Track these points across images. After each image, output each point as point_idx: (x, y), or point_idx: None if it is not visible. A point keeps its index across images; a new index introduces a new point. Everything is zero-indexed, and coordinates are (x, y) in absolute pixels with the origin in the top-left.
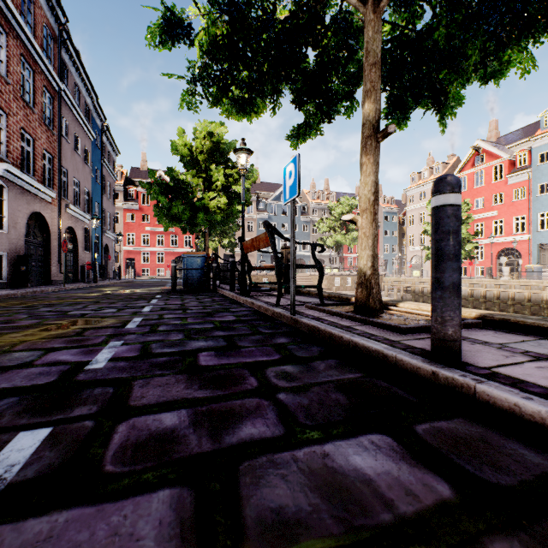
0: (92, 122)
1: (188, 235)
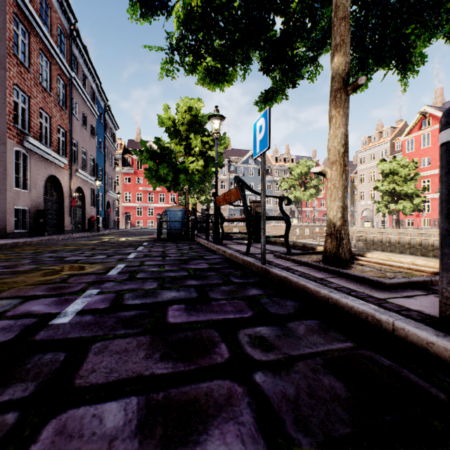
0: (96, 103)
1: (173, 193)
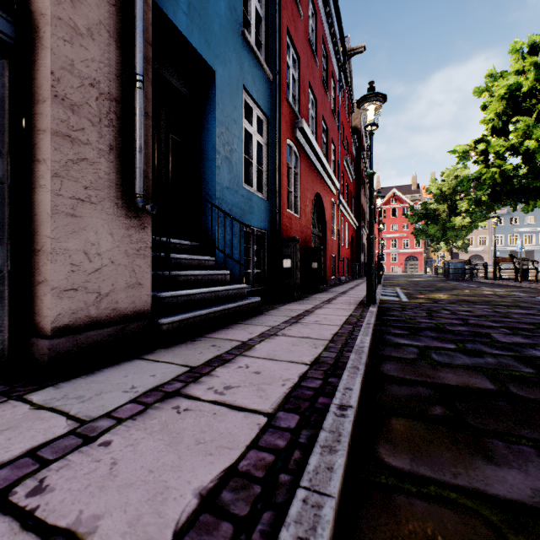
0: None
1: None
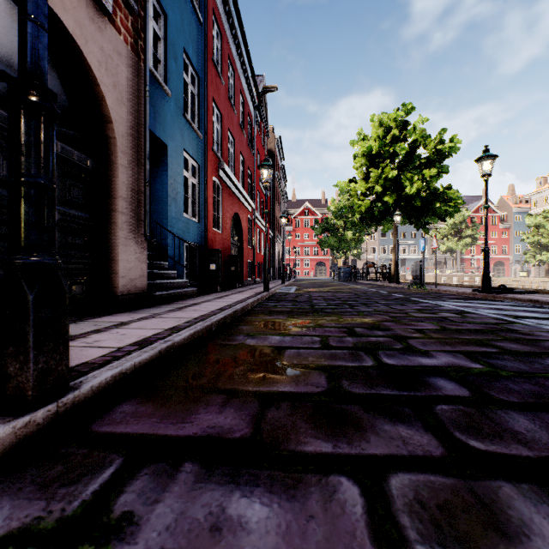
0: None
1: None
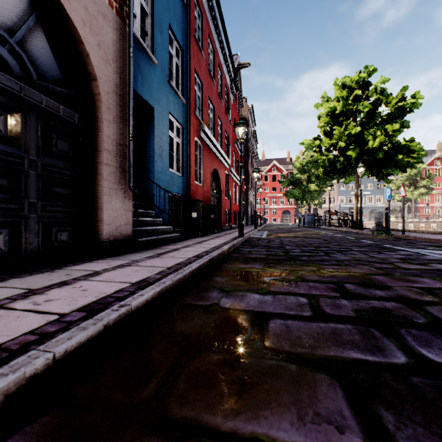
0: None
1: None
